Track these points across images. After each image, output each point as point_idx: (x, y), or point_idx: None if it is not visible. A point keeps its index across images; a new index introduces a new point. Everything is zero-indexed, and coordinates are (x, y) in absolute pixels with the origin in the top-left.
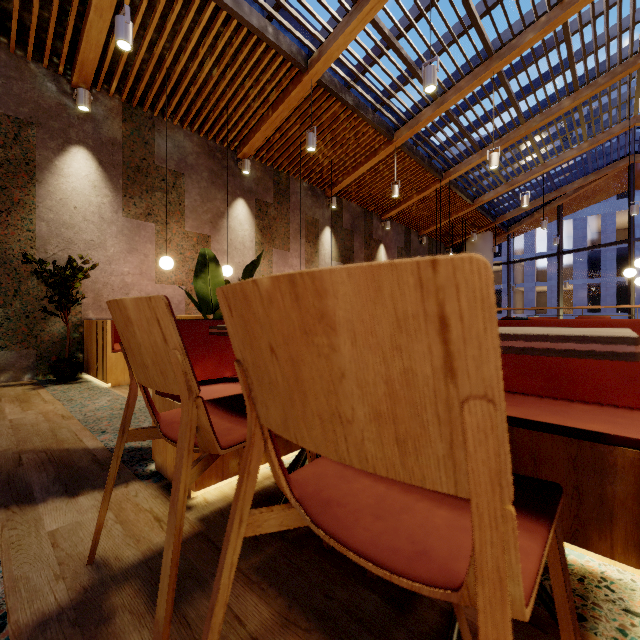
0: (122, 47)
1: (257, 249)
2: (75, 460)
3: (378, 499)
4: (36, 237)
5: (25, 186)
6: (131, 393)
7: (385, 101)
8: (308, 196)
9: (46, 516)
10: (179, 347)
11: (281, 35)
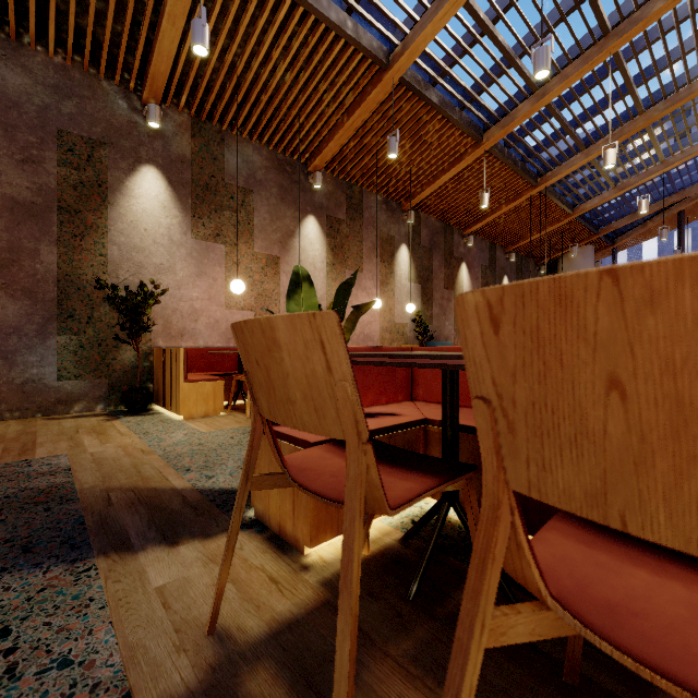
0: (198, 53)
1: (328, 270)
2: (166, 501)
3: (690, 608)
4: (108, 262)
5: (98, 209)
6: (255, 432)
7: (475, 97)
8: (383, 211)
9: (149, 568)
10: (349, 378)
11: (361, 29)
